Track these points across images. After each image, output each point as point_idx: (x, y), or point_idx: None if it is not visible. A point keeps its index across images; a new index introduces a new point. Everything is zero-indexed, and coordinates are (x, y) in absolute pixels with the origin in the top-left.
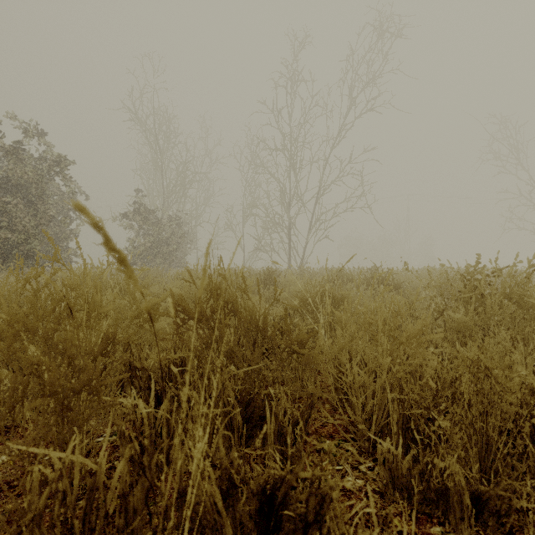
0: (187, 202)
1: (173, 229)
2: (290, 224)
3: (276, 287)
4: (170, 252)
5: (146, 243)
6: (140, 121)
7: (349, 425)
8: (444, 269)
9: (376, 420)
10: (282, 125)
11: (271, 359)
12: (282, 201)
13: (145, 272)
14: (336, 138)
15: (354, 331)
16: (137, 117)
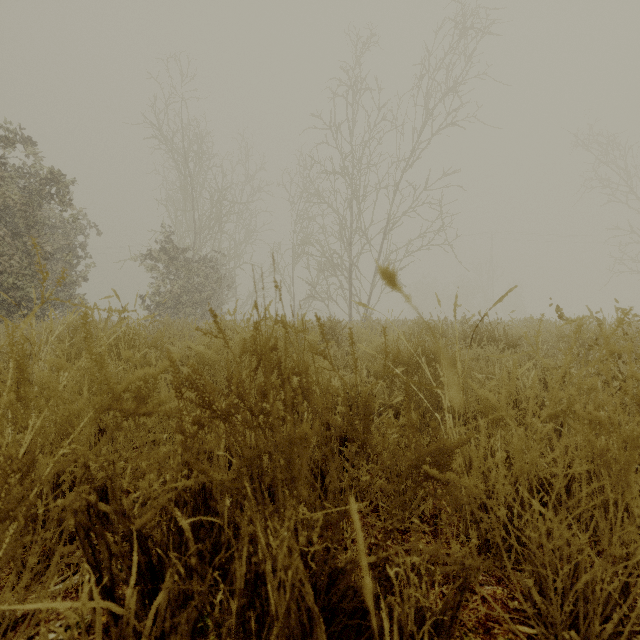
0: (224, 240)
1: (206, 272)
2: (351, 265)
3: (386, 347)
4: (202, 300)
5: (173, 289)
6: (166, 139)
7: (512, 600)
8: (588, 319)
9: (583, 608)
10: (341, 142)
11: (354, 463)
12: (341, 236)
13: (167, 325)
14: (408, 158)
15: (475, 412)
16: (162, 134)
